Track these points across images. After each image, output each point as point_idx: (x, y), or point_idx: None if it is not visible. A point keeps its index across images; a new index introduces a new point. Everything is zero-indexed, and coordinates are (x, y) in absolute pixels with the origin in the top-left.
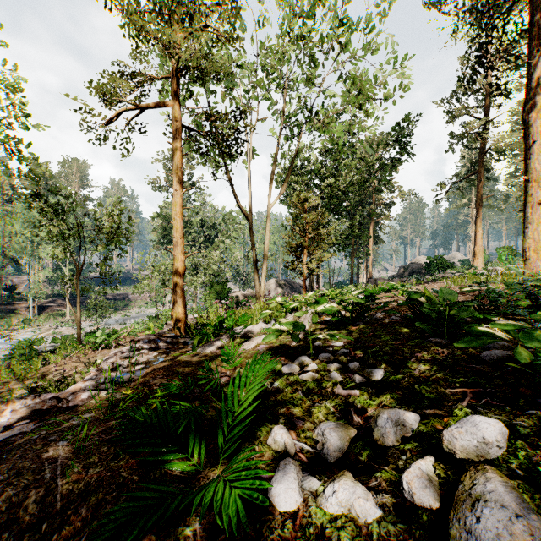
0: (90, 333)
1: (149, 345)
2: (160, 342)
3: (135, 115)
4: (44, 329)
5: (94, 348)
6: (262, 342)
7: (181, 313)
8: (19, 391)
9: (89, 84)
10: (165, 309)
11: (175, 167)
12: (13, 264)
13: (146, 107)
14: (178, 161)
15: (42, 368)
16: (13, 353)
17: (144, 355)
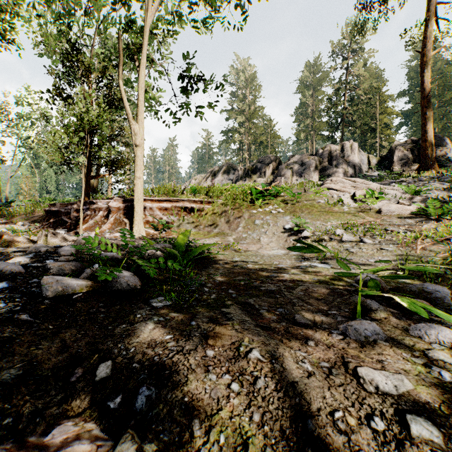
0: None
1: None
2: None
3: None
4: None
5: None
6: None
7: None
8: None
9: None
10: None
11: None
12: None
13: None
14: None
15: None
16: None
17: None
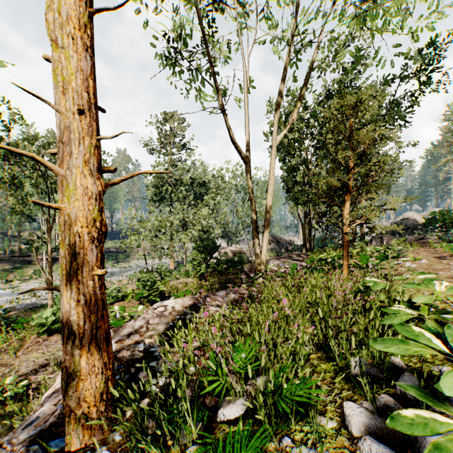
0: None
1: None
2: None
3: None
4: None
5: (40, 333)
6: None
7: (86, 370)
8: None
9: None
10: (142, 275)
11: None
12: (30, 220)
13: None
14: None
15: None
16: None
17: None
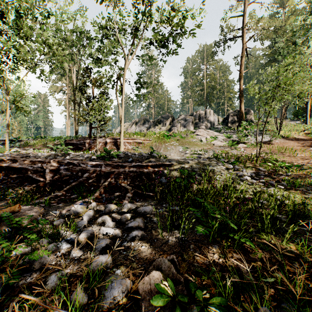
0: None
1: None
2: None
3: None
4: None
5: None
6: None
7: None
8: None
9: None
10: None
11: None
12: None
13: None
14: None
15: None
16: None
17: None
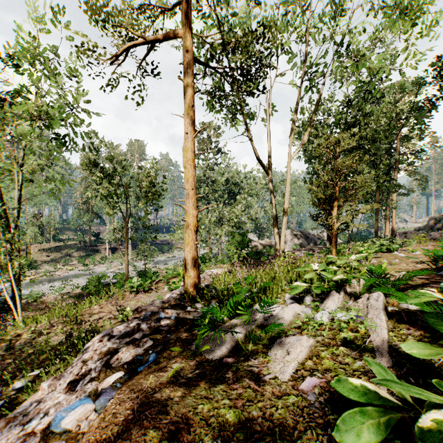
0: (141, 271)
1: (148, 323)
2: (163, 318)
3: (146, 56)
4: (113, 265)
5: (131, 292)
6: (306, 360)
7: (193, 276)
8: (60, 334)
9: (86, 12)
10: None
11: (186, 107)
12: (97, 217)
13: (155, 42)
14: (189, 100)
15: (87, 309)
16: (88, 285)
17: (131, 347)
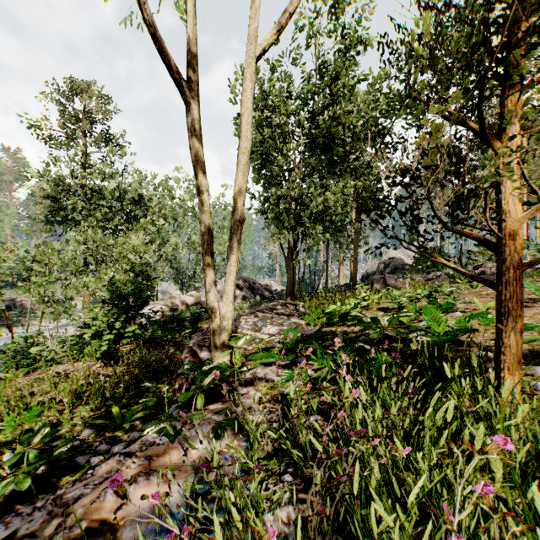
0: None
1: None
2: None
3: None
4: None
5: None
6: None
7: None
8: None
9: None
10: None
11: None
12: None
13: None
14: None
15: None
16: None
17: None
